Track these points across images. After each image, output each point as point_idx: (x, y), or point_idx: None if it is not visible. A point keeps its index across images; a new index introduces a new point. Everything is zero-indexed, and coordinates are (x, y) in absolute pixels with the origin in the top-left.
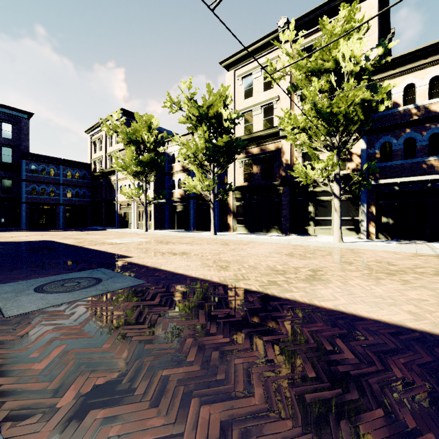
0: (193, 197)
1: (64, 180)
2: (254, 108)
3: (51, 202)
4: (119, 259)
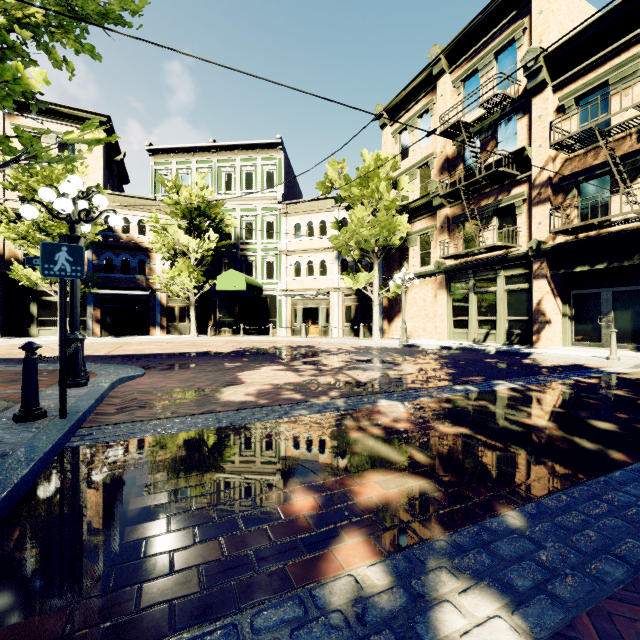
0: None
1: None
2: None
3: None
4: None
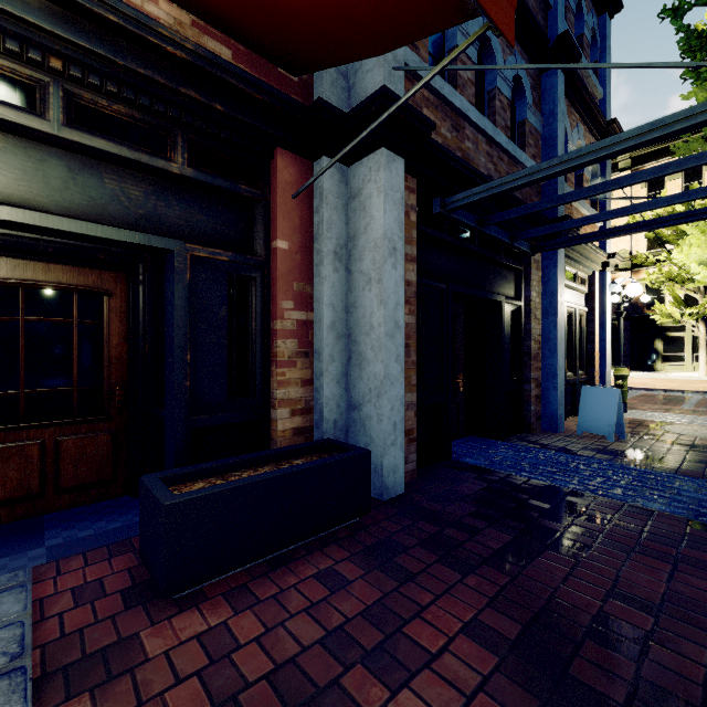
0: None
1: None
2: None
3: None
4: None
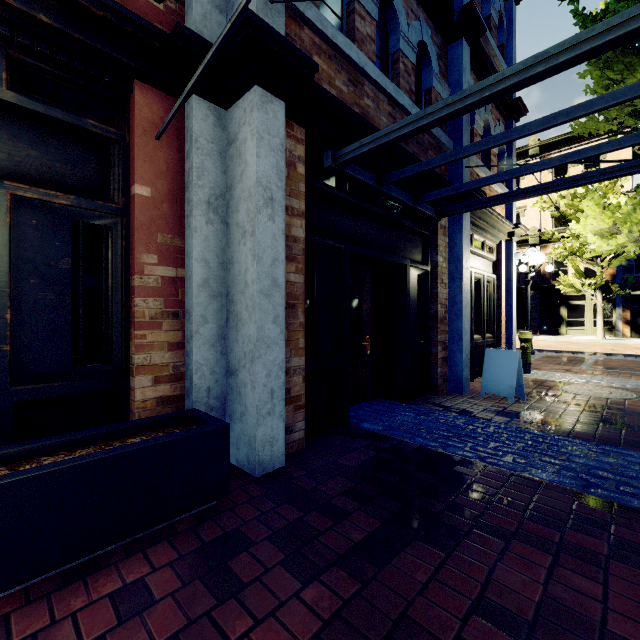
0: None
1: None
2: None
3: None
4: None
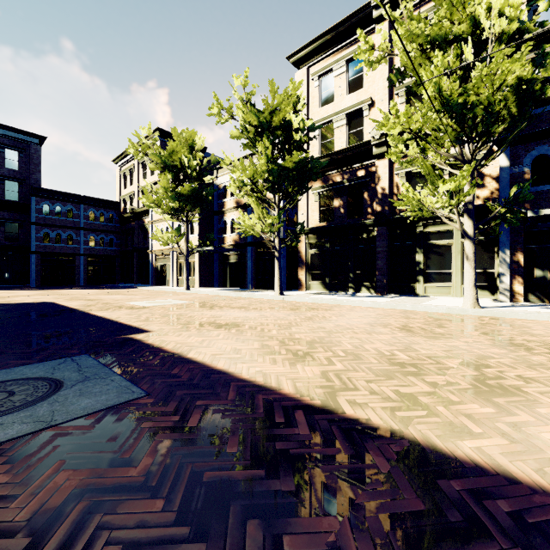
0: (251, 243)
1: (85, 224)
2: (336, 117)
3: (68, 251)
4: (126, 336)
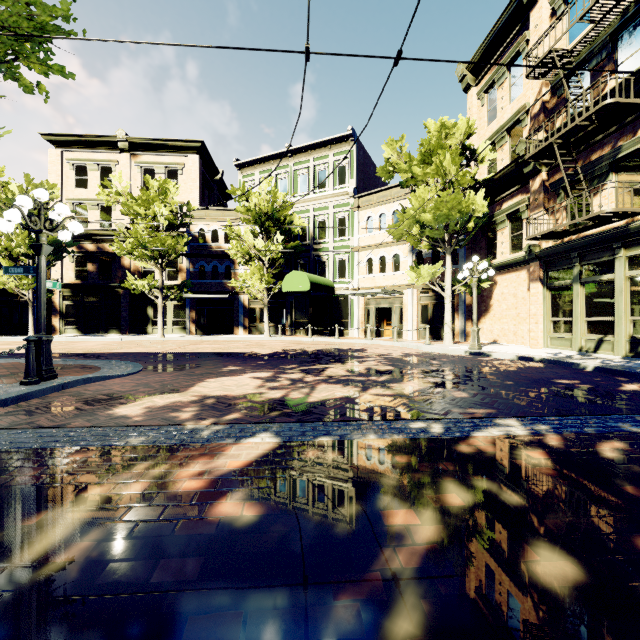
0: None
1: None
2: (90, 202)
3: None
4: None
